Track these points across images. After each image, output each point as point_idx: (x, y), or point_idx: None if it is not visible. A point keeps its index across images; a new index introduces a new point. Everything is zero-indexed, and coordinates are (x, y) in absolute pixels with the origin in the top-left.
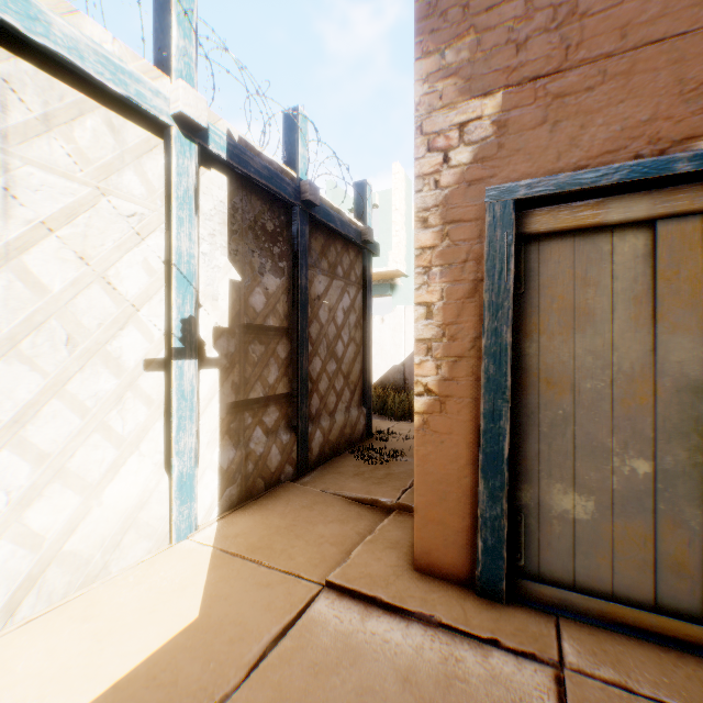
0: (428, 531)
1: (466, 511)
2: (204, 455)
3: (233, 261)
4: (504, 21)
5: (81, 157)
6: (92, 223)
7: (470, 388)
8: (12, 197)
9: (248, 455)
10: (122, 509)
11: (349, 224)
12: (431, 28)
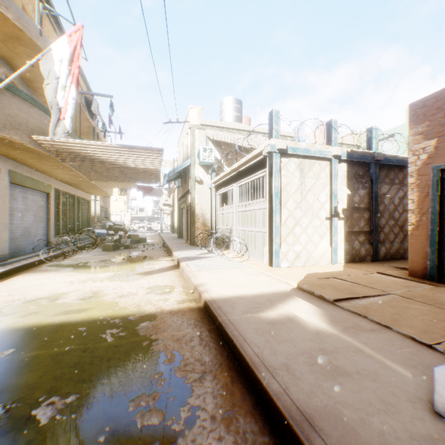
0: (412, 264)
1: (423, 258)
2: (339, 244)
3: (347, 188)
4: (436, 118)
5: (314, 174)
6: (316, 187)
7: (425, 223)
8: (304, 186)
9: (352, 248)
10: (321, 251)
11: (401, 159)
12: (412, 120)
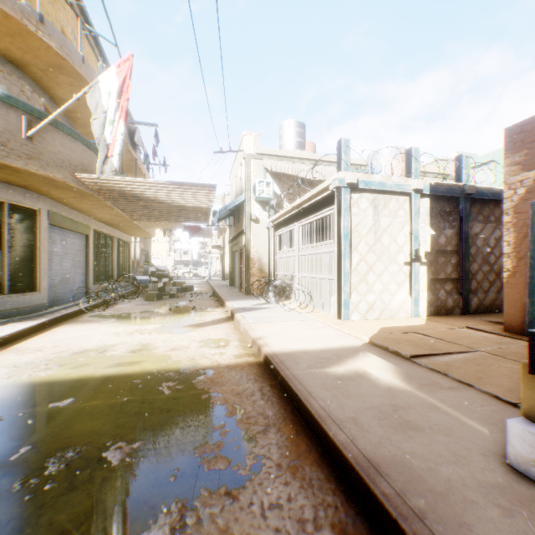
0: (507, 317)
1: (521, 310)
2: (421, 294)
3: (431, 228)
4: None
5: (390, 211)
6: (392, 227)
7: (523, 269)
8: (379, 226)
9: (437, 298)
10: (399, 302)
11: (498, 193)
12: (508, 148)
